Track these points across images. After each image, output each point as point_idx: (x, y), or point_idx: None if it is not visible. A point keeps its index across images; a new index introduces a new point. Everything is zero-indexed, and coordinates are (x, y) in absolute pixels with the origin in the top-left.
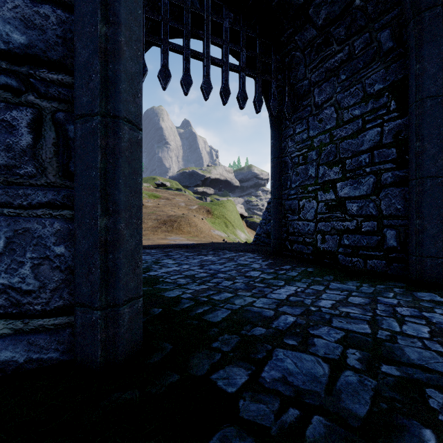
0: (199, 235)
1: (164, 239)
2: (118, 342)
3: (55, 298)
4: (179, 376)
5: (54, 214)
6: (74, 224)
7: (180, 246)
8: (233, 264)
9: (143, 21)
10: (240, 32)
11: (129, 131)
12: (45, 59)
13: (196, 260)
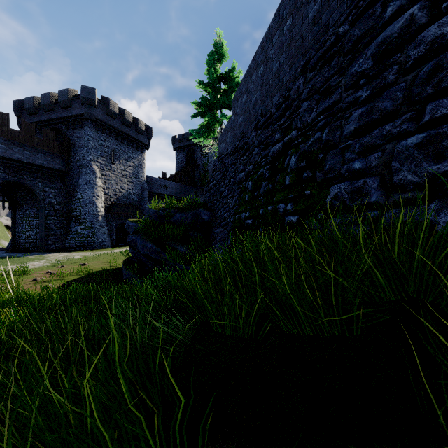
0: None
1: None
2: None
3: None
4: None
5: None
6: None
7: None
8: None
9: None
10: None
11: None
12: None
13: None
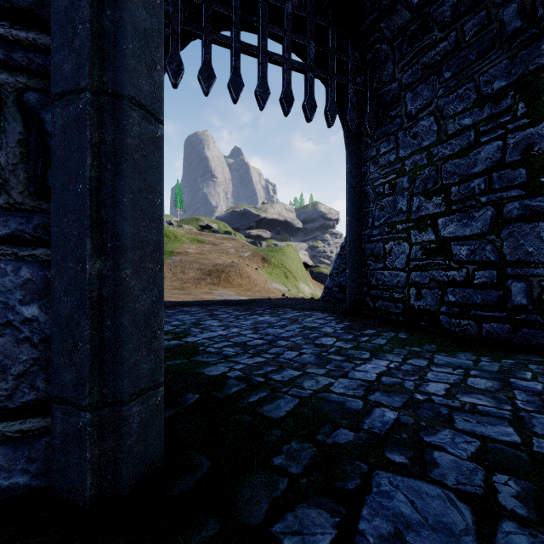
0: (252, 289)
1: (209, 293)
2: (121, 462)
3: (23, 389)
4: (219, 525)
5: (20, 255)
6: (51, 270)
7: (228, 303)
8: (298, 327)
9: (178, 4)
10: (307, 20)
11: (141, 122)
12: (5, 6)
13: (248, 321)
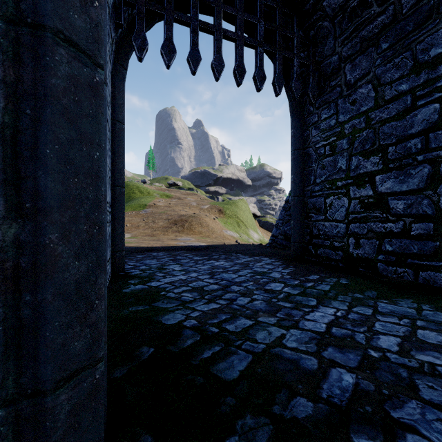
0: (210, 236)
1: (174, 239)
2: None
3: None
4: None
5: None
6: None
7: (189, 248)
8: (249, 272)
9: None
10: (257, 1)
11: (72, 61)
12: None
13: (206, 266)
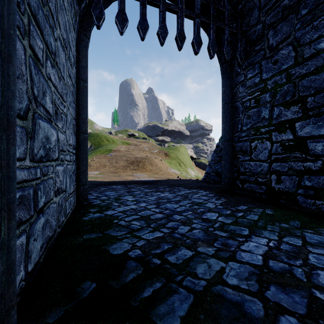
0: (158, 173)
1: (131, 175)
2: None
3: None
4: None
5: None
6: None
7: (142, 182)
8: (188, 203)
9: None
10: None
11: None
12: None
13: (153, 197)
